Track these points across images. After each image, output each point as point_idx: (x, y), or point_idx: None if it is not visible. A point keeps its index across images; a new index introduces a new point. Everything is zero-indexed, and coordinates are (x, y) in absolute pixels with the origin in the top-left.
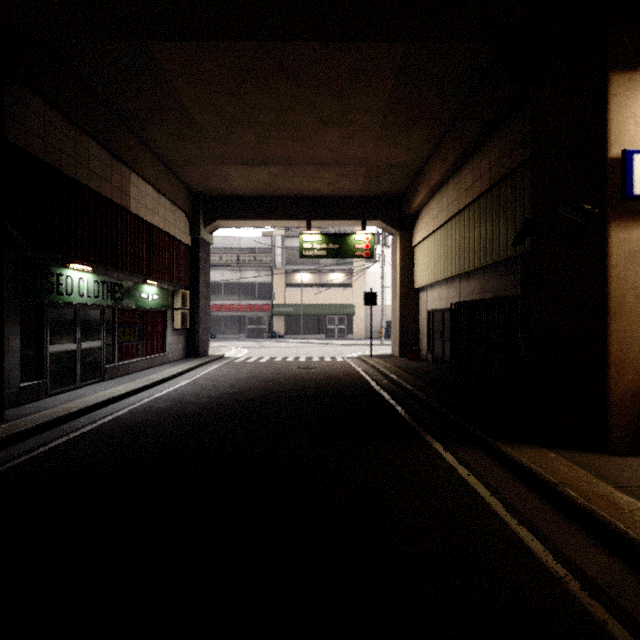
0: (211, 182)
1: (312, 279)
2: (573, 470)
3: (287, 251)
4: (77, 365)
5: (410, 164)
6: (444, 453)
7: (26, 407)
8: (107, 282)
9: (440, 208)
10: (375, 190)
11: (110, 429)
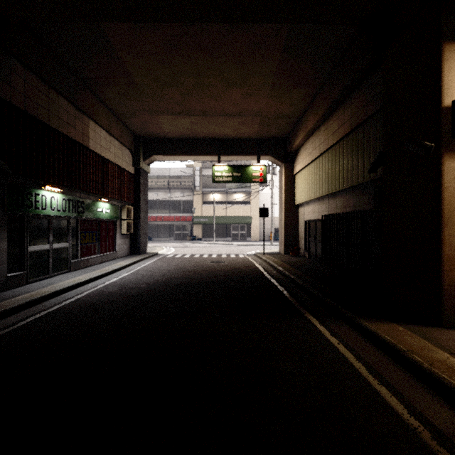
0: (148, 128)
1: (221, 198)
2: (417, 340)
3: (203, 178)
4: (50, 260)
5: (292, 115)
6: (319, 326)
7: (11, 291)
8: (72, 200)
9: (314, 146)
10: (267, 134)
11: (72, 308)
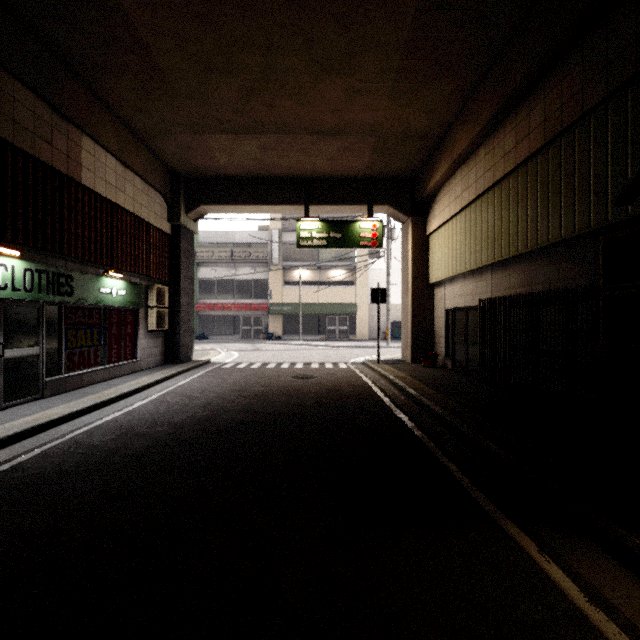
0: (192, 158)
1: (311, 276)
2: None
3: (285, 246)
4: None
5: (428, 132)
6: (545, 564)
7: None
8: (47, 272)
9: (465, 184)
10: (384, 169)
11: None
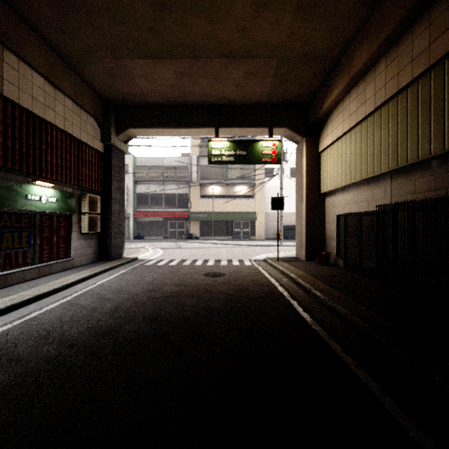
0: (118, 85)
1: (222, 191)
2: None
3: (201, 168)
4: None
5: (326, 54)
6: None
7: None
8: None
9: (362, 99)
10: (283, 95)
11: None
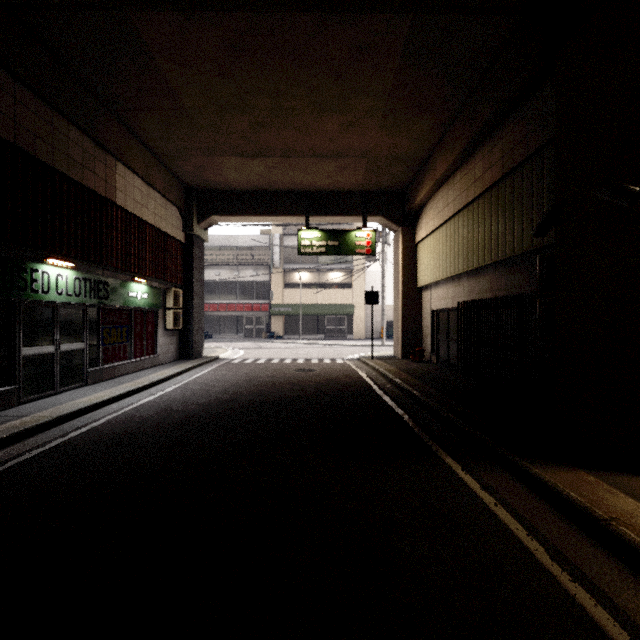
0: (205, 175)
1: (311, 278)
2: (622, 500)
3: (285, 250)
4: (55, 369)
5: (414, 155)
6: (463, 475)
7: None
8: (90, 279)
9: (446, 202)
10: (377, 184)
11: (81, 444)
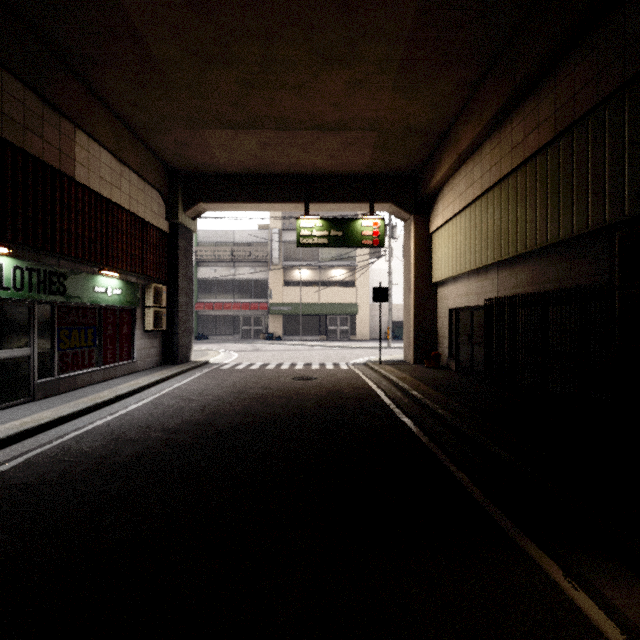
0: (189, 154)
1: (312, 276)
2: None
3: (285, 245)
4: None
5: (432, 127)
6: (573, 592)
7: None
8: (38, 270)
9: (470, 180)
10: (386, 165)
11: None
